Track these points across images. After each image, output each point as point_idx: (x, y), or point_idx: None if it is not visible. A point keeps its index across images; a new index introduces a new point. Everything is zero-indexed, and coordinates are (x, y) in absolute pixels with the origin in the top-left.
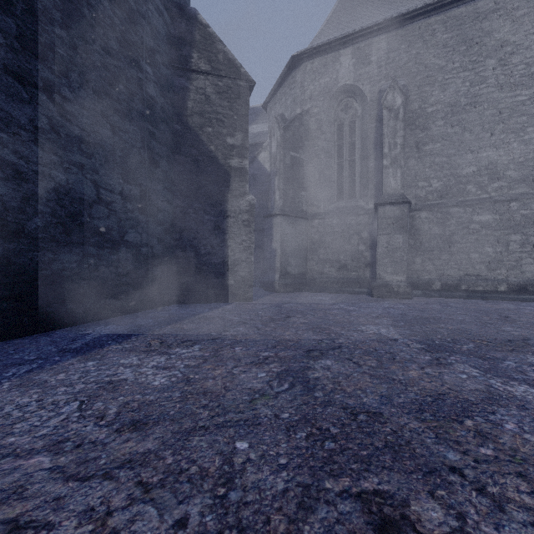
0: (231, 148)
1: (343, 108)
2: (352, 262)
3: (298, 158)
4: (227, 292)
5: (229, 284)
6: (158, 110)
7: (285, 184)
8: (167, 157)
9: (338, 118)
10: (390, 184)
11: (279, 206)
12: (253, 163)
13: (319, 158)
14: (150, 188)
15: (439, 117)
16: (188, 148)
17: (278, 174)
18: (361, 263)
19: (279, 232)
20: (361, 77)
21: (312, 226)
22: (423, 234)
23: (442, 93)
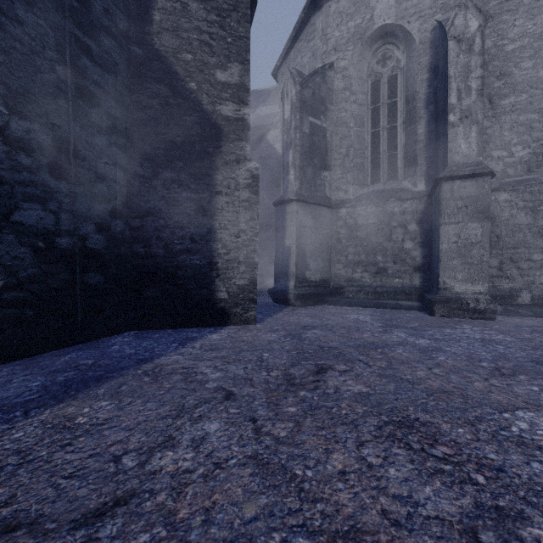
0: (222, 87)
1: (379, 59)
2: (394, 265)
3: (319, 126)
4: (216, 310)
5: (220, 299)
6: (98, 11)
7: (303, 160)
8: (116, 94)
9: (372, 74)
10: (459, 150)
11: (295, 189)
12: (260, 143)
13: (348, 126)
14: (79, 136)
15: (525, 56)
16: (153, 85)
17: (293, 147)
18: (407, 266)
19: (295, 224)
20: (407, 12)
21: (338, 217)
22: (501, 225)
23: (530, 22)
